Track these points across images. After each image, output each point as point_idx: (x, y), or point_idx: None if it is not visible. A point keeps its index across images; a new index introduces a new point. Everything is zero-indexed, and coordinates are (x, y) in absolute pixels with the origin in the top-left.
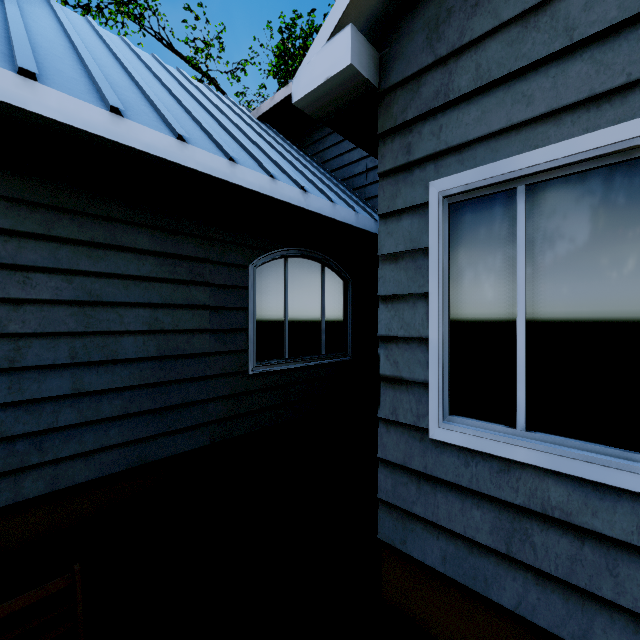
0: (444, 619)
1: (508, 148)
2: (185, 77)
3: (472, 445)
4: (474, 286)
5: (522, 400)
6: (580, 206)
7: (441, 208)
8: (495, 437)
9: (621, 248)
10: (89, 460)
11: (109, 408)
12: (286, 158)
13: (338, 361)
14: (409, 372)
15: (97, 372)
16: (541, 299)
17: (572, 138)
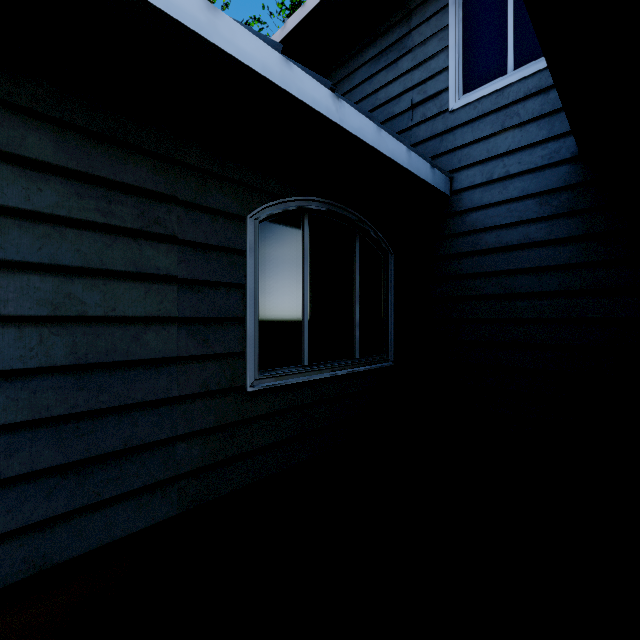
0: None
1: None
2: None
3: None
4: None
5: None
6: None
7: None
8: None
9: None
10: None
11: None
12: None
13: (377, 368)
14: None
15: None
16: None
17: None
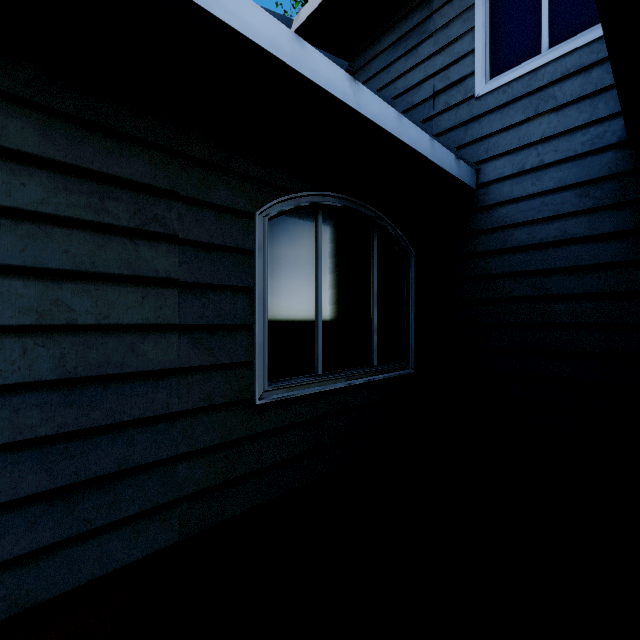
0: None
1: None
2: None
3: None
4: None
5: None
6: None
7: None
8: None
9: None
10: None
11: None
12: None
13: (396, 376)
14: None
15: None
16: None
17: None
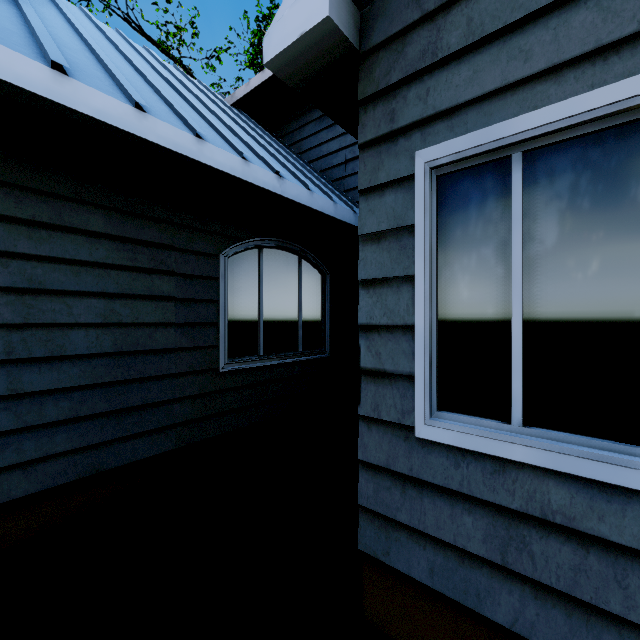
0: (431, 638)
1: (503, 110)
2: (152, 56)
3: (463, 444)
4: (464, 267)
5: (518, 392)
6: (583, 174)
7: (428, 180)
8: (488, 434)
9: (629, 219)
10: (29, 471)
11: (54, 411)
12: (261, 144)
13: (316, 358)
14: (393, 364)
15: (39, 370)
16: (539, 279)
17: (576, 96)
